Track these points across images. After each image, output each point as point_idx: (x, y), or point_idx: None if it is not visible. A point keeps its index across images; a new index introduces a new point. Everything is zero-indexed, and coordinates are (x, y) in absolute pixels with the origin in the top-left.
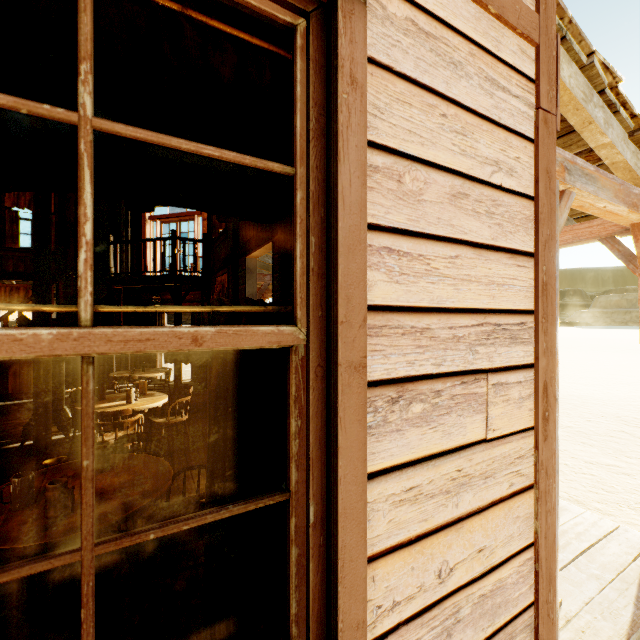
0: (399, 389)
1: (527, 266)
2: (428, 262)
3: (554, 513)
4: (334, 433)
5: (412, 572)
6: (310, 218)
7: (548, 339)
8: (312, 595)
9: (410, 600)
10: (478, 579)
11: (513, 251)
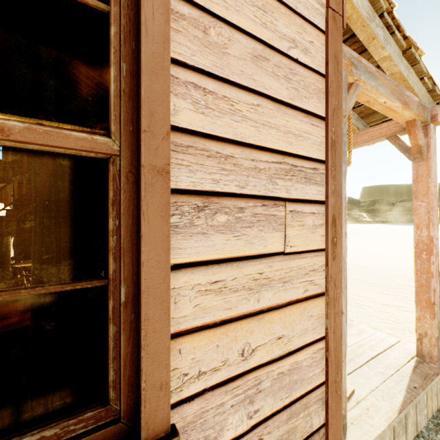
0: (205, 200)
1: (320, 126)
2: (232, 104)
3: (341, 315)
4: (140, 225)
5: (217, 349)
6: (121, 47)
7: (336, 183)
8: (123, 362)
9: (215, 371)
10: (277, 360)
11: (308, 112)
